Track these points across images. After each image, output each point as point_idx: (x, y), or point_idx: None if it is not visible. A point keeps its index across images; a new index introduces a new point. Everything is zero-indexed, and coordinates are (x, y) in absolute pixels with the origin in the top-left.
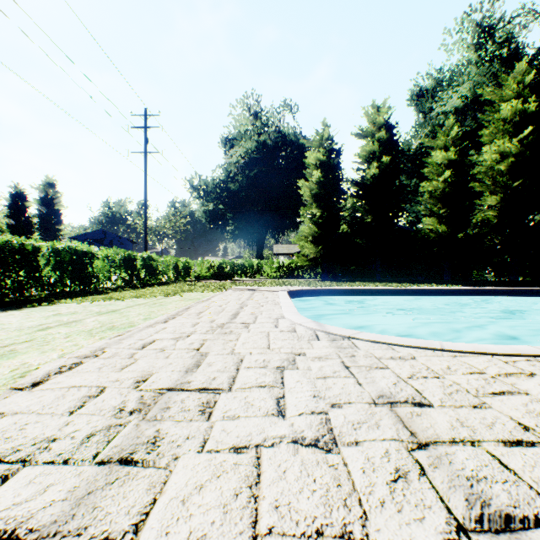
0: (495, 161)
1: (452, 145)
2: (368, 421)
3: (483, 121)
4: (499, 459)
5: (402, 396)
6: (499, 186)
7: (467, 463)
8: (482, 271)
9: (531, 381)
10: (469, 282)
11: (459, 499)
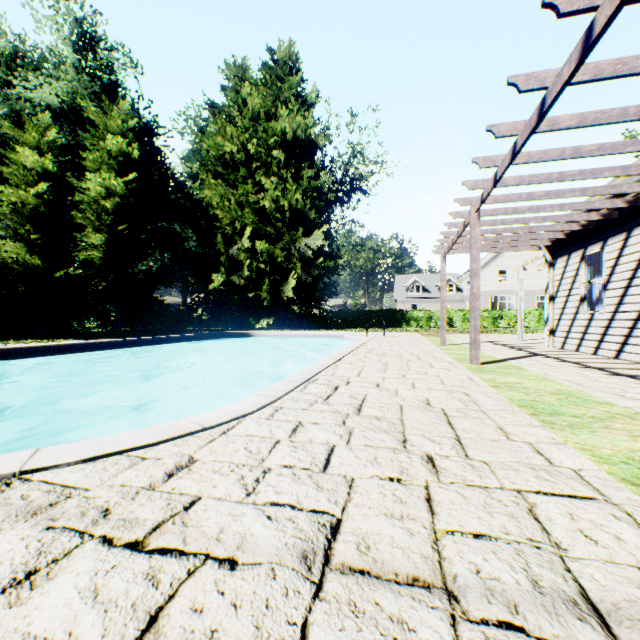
0: (102, 195)
1: (50, 152)
2: (374, 635)
3: (84, 142)
4: (463, 533)
5: (299, 531)
6: (107, 225)
7: (482, 566)
8: (85, 320)
9: (312, 431)
10: (78, 334)
11: (575, 626)
